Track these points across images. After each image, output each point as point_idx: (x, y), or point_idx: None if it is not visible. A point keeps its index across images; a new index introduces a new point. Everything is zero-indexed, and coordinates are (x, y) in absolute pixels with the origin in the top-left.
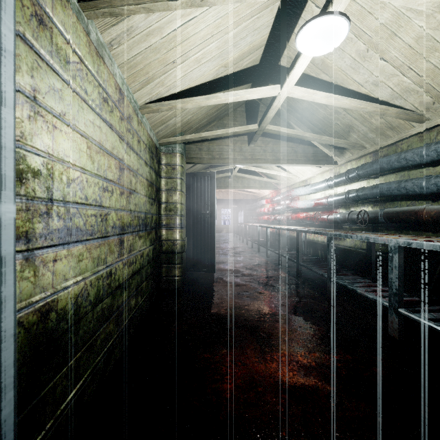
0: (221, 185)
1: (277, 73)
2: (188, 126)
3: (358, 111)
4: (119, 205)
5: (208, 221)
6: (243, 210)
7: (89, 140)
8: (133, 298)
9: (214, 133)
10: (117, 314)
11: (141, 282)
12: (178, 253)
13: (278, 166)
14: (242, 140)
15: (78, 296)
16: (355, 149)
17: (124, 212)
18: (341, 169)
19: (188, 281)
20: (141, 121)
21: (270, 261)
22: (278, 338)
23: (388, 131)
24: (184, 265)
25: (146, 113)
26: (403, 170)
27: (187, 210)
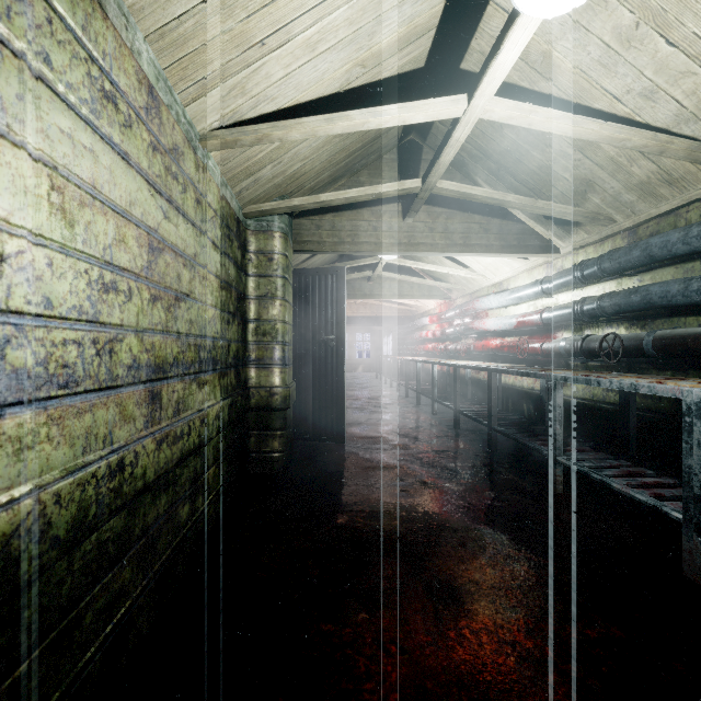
0: (354, 292)
1: (456, 85)
2: (297, 184)
3: (607, 152)
4: (150, 323)
5: (333, 353)
6: (390, 335)
7: (56, 172)
8: (183, 504)
9: (342, 195)
10: (142, 545)
11: (205, 470)
12: (278, 410)
13: (453, 260)
14: (392, 211)
15: (12, 537)
16: (594, 224)
17: (162, 337)
18: (566, 262)
19: (296, 459)
20: (203, 164)
21: (439, 421)
22: (468, 584)
23: (661, 188)
24: (290, 430)
25: (214, 148)
26: (690, 259)
27: (296, 334)
